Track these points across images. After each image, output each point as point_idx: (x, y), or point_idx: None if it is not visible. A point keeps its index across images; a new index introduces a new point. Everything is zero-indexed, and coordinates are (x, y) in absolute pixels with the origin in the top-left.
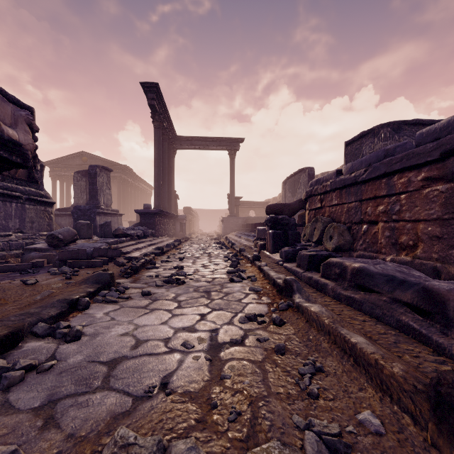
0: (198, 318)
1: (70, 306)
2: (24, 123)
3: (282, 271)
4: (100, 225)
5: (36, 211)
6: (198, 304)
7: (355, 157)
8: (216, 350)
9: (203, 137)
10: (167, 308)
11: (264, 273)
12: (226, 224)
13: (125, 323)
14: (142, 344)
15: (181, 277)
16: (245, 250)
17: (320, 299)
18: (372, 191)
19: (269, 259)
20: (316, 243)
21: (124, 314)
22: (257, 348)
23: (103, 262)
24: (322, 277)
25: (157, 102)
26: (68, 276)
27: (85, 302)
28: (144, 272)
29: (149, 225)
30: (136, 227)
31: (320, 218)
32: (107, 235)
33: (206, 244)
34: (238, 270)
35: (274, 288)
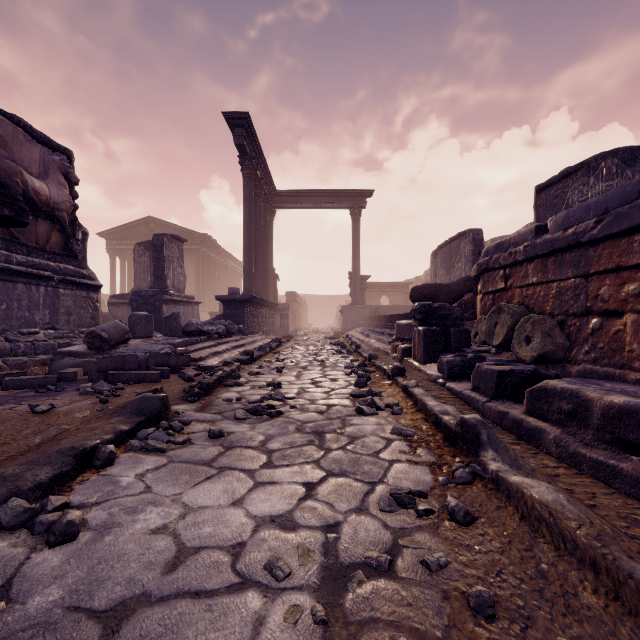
0: (302, 494)
1: (79, 462)
2: (58, 172)
3: (446, 396)
4: (164, 319)
5: (75, 297)
6: (302, 460)
7: (553, 210)
8: (335, 585)
9: (313, 191)
10: (248, 468)
11: (416, 400)
12: (347, 316)
13: (166, 502)
14: (187, 559)
15: (277, 403)
16: (377, 356)
17: (533, 461)
18: (612, 258)
19: (418, 373)
20: (498, 348)
21: (170, 478)
22: (427, 591)
23: (162, 374)
24: (528, 415)
25: (248, 141)
26: (103, 398)
27: (106, 454)
28: (220, 391)
29: (235, 317)
30: (217, 320)
31: (507, 307)
32: (174, 332)
33: (318, 346)
34: (369, 392)
35: (438, 431)
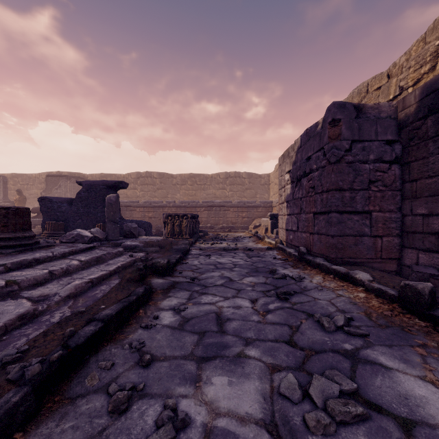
0: None
1: None
2: None
3: None
4: None
5: None
6: None
7: (54, 184)
8: None
9: None
10: None
11: None
12: None
13: None
14: None
15: None
16: None
17: None
18: None
19: None
20: None
21: None
22: None
23: None
24: None
25: None
26: None
27: None
28: None
29: None
30: None
31: None
32: None
33: None
34: None
35: None
